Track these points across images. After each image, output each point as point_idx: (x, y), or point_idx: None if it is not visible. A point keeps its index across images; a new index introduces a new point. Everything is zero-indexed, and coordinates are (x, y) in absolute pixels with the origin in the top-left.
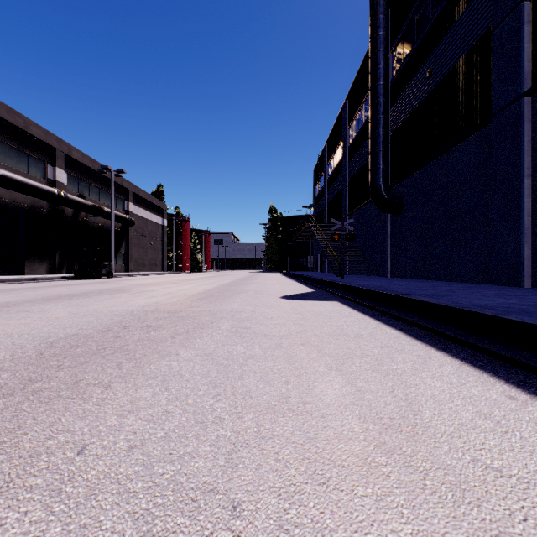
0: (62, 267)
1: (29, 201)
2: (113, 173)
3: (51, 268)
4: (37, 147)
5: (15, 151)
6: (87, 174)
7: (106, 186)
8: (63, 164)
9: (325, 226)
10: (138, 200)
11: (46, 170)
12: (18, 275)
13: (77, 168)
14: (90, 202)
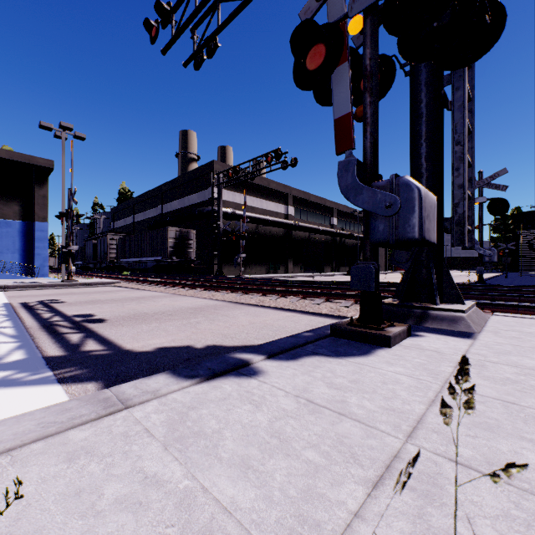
0: (335, 269)
1: (325, 238)
2: (358, 213)
3: (331, 269)
4: (327, 210)
5: (321, 215)
6: (344, 216)
7: (353, 220)
8: (336, 215)
9: None
10: None
11: (330, 220)
12: (321, 273)
13: (341, 214)
14: (347, 233)
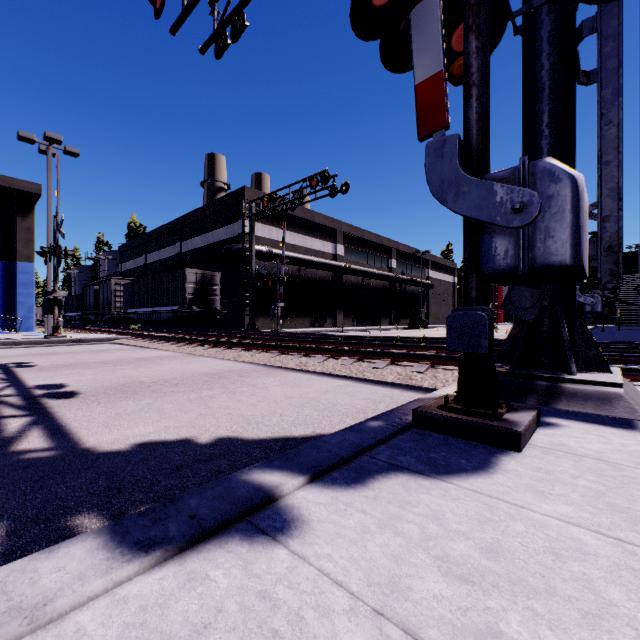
0: (394, 321)
1: (382, 283)
2: (422, 253)
3: (390, 322)
4: (384, 250)
5: (377, 257)
6: (405, 258)
7: (415, 262)
8: (395, 256)
9: (636, 278)
10: (434, 266)
11: (387, 263)
12: (377, 326)
13: (400, 255)
14: (408, 277)
